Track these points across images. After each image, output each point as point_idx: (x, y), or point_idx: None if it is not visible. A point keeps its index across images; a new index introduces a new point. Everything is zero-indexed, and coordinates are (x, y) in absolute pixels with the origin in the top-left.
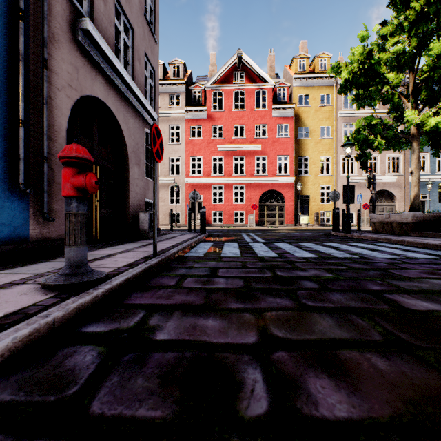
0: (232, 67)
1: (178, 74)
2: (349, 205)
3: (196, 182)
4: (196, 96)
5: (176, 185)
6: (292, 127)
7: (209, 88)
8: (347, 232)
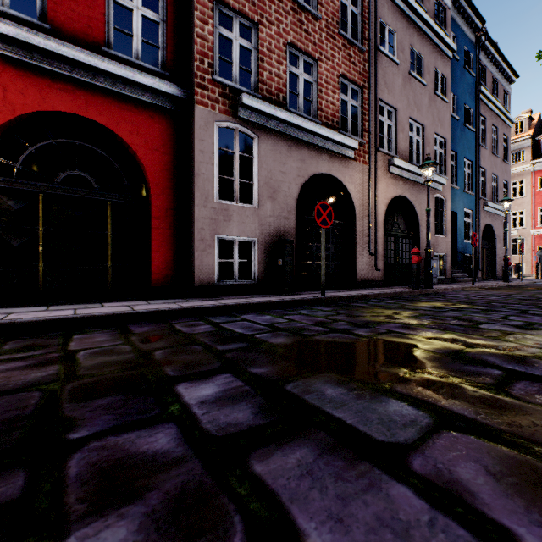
0: None
1: (520, 129)
2: None
3: None
4: None
5: (518, 239)
6: None
7: None
8: None
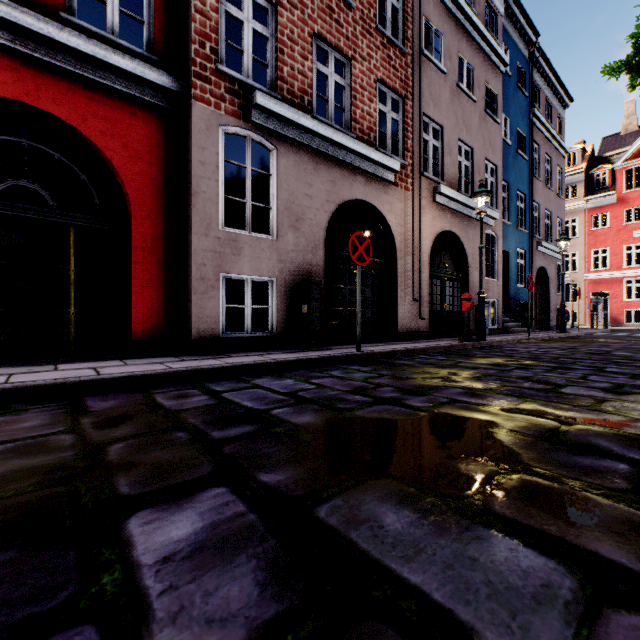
0: None
1: (573, 161)
2: None
3: (599, 277)
4: (599, 179)
5: (571, 284)
6: None
7: (619, 167)
8: None
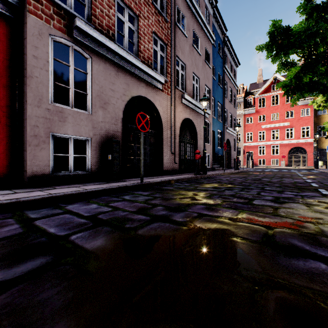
0: (270, 83)
1: (239, 92)
2: (317, 158)
3: (249, 145)
4: (249, 101)
5: (238, 147)
6: (312, 109)
7: (257, 97)
8: (316, 168)
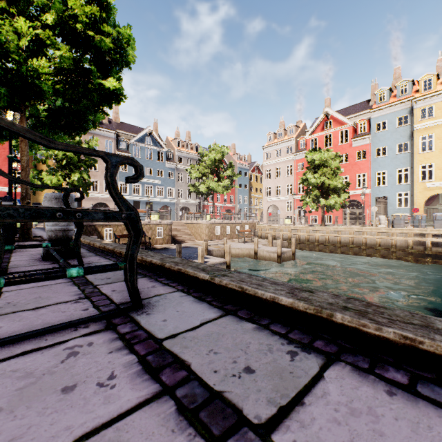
0: None
1: None
2: None
3: None
4: None
5: None
6: None
7: None
8: None
